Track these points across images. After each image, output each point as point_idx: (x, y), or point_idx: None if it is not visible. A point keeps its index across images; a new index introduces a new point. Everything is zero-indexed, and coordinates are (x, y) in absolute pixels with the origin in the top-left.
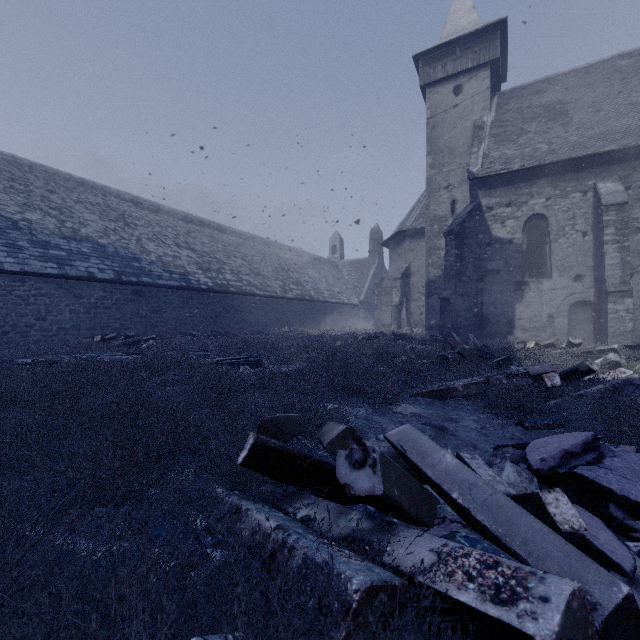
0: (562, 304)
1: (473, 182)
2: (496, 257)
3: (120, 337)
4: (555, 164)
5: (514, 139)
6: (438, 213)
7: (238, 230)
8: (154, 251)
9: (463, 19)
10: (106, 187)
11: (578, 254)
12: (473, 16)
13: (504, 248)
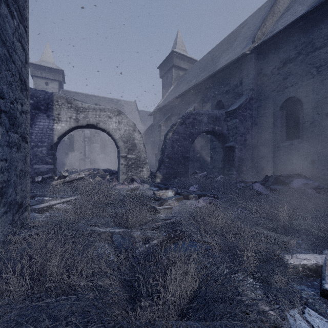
0: (77, 159)
1: None
2: (60, 144)
3: None
4: None
5: None
6: None
7: None
8: None
9: (49, 58)
10: None
11: (81, 147)
12: (53, 60)
13: (62, 142)
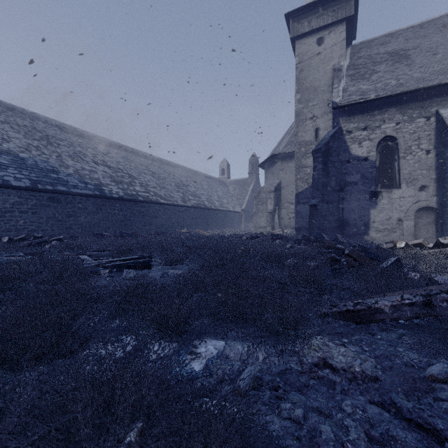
0: (409, 210)
1: (335, 111)
2: (354, 171)
3: (29, 238)
4: (403, 95)
5: (367, 77)
6: (305, 138)
7: (149, 154)
8: (72, 165)
9: None
10: (35, 113)
11: (423, 168)
12: None
13: (361, 164)
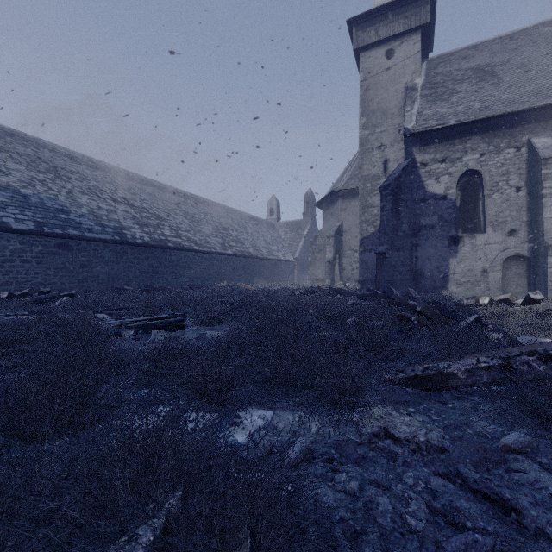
0: (496, 259)
1: (408, 139)
2: (430, 212)
3: (34, 293)
4: (489, 120)
5: (446, 98)
6: (371, 172)
7: (180, 190)
8: (87, 204)
9: None
10: (39, 140)
11: (512, 209)
12: None
13: (438, 203)
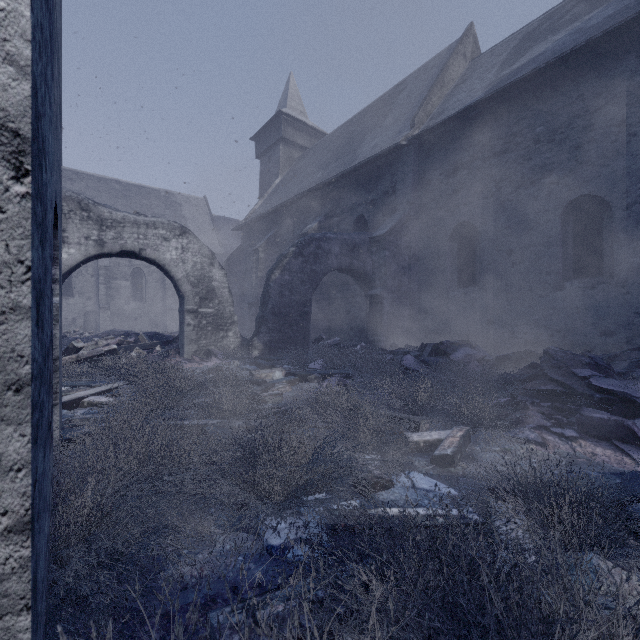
0: (81, 312)
1: None
2: None
3: None
4: None
5: None
6: None
7: None
8: None
9: None
10: None
11: (89, 286)
12: None
13: None
